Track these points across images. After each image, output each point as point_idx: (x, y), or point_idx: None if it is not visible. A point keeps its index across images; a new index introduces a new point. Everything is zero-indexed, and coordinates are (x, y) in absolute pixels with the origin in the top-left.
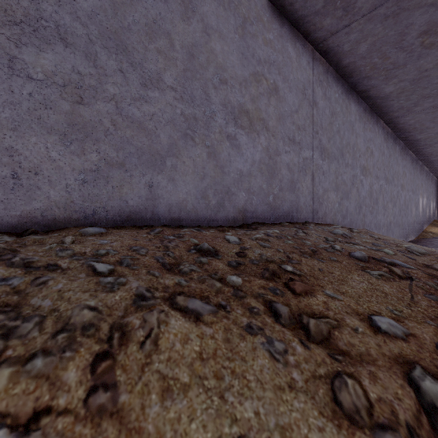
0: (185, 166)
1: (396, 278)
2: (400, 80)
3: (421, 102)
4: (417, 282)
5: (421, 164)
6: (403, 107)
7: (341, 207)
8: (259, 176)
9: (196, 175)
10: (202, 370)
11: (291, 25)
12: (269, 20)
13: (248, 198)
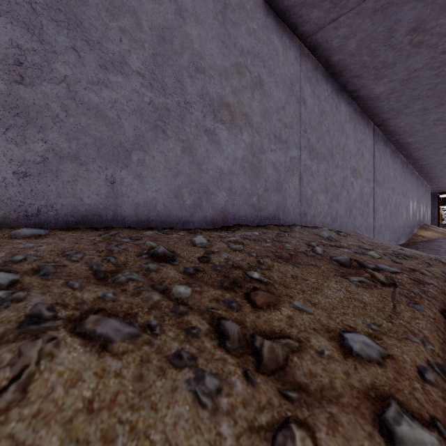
0: (155, 161)
1: (378, 285)
2: (390, 80)
3: (410, 104)
4: (400, 290)
5: (412, 168)
6: (393, 109)
7: (331, 210)
8: (241, 175)
9: (168, 172)
10: (85, 429)
11: (278, 17)
12: (253, 8)
13: (229, 199)
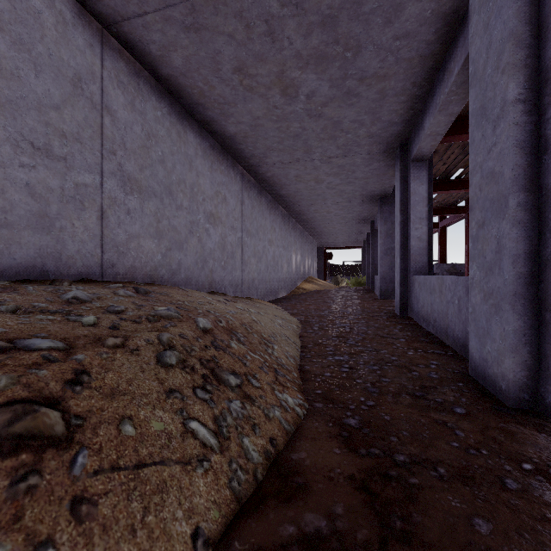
0: None
1: None
2: (239, 121)
3: (268, 154)
4: None
5: (295, 222)
6: (255, 155)
7: (169, 260)
8: None
9: None
10: None
11: None
12: None
13: None
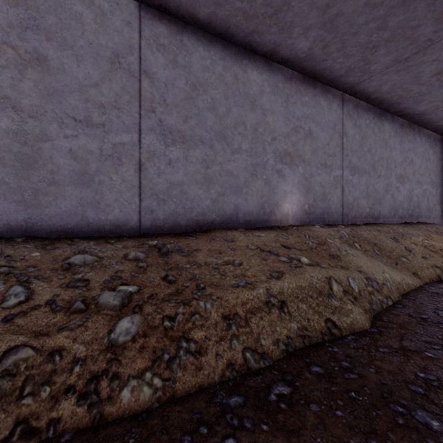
0: (386, 202)
1: None
2: None
3: None
4: None
5: None
6: None
7: None
8: (406, 202)
9: (388, 205)
10: (442, 240)
11: (418, 126)
12: (409, 130)
13: (402, 212)
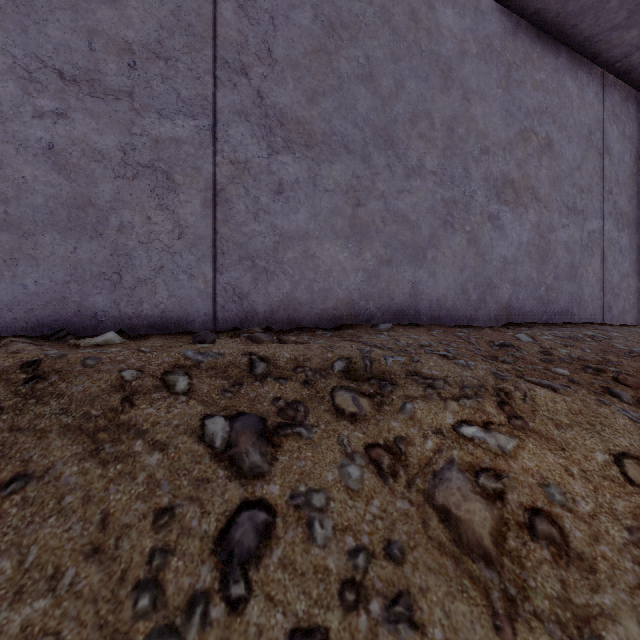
0: (445, 257)
1: None
2: None
3: None
4: None
5: None
6: None
7: None
8: (526, 262)
9: (455, 267)
10: (576, 419)
11: (571, 50)
12: (540, 55)
13: (513, 291)
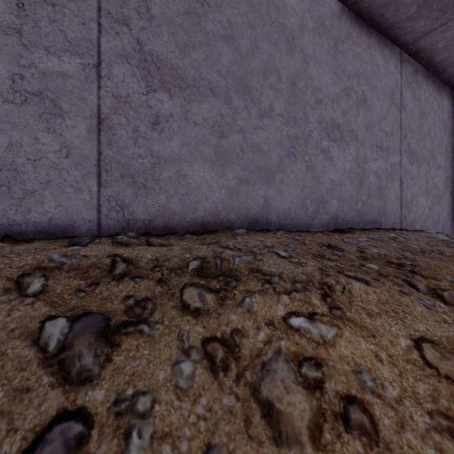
0: (289, 179)
1: None
2: None
3: None
4: None
5: None
6: None
7: (432, 213)
8: (348, 184)
9: (297, 186)
10: (384, 308)
11: (379, 33)
12: (358, 34)
13: (339, 206)
